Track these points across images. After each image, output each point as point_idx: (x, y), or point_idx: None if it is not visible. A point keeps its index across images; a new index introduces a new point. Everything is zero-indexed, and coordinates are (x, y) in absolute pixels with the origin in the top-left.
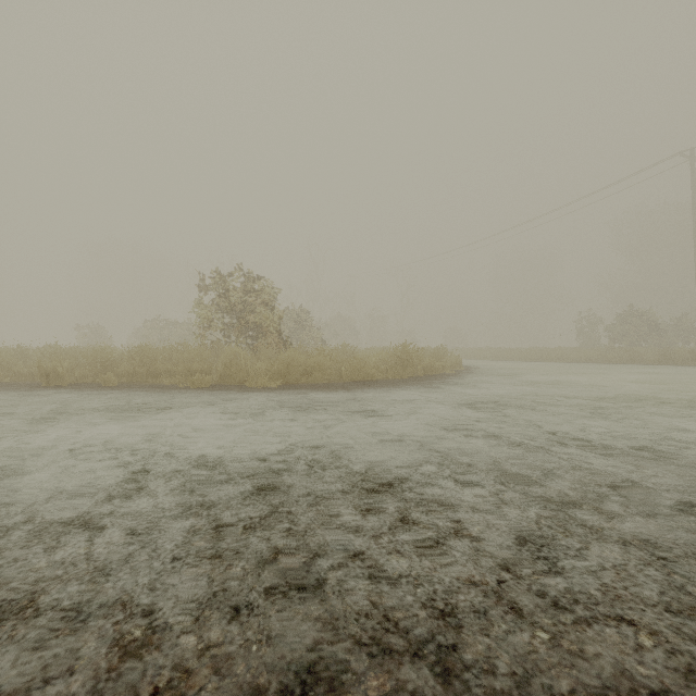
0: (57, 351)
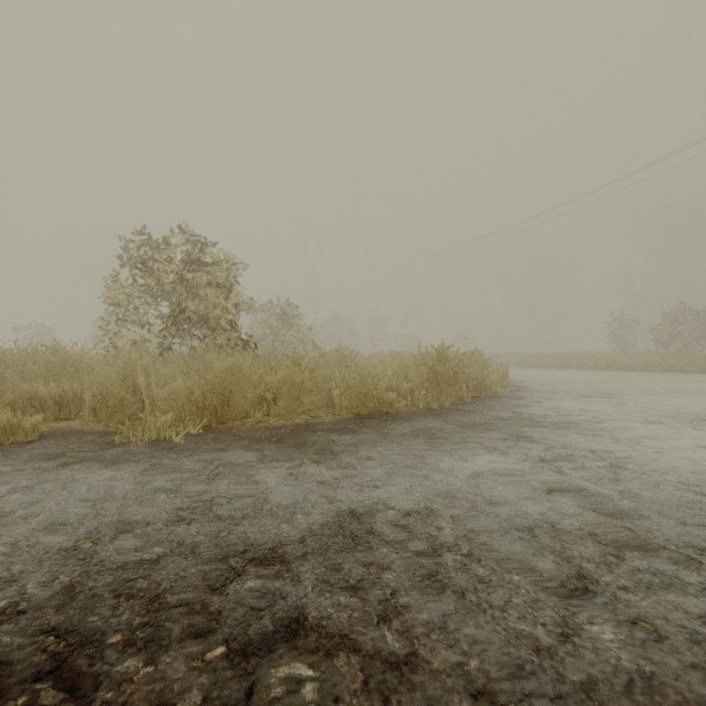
0: None
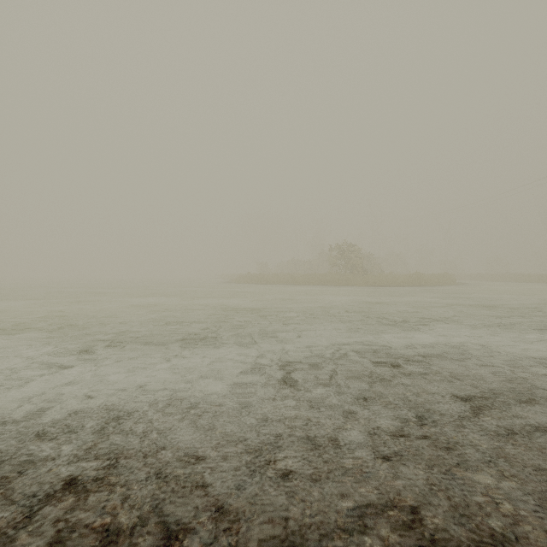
0: (288, 275)
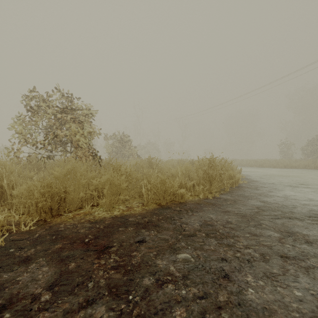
0: None
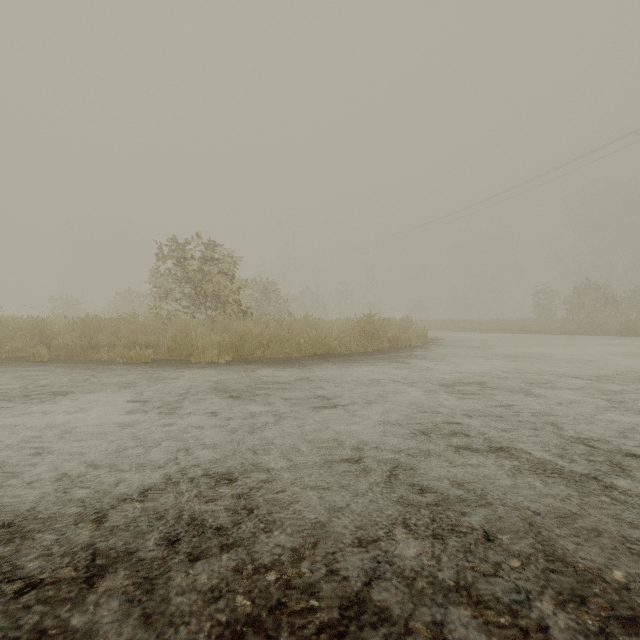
0: None
